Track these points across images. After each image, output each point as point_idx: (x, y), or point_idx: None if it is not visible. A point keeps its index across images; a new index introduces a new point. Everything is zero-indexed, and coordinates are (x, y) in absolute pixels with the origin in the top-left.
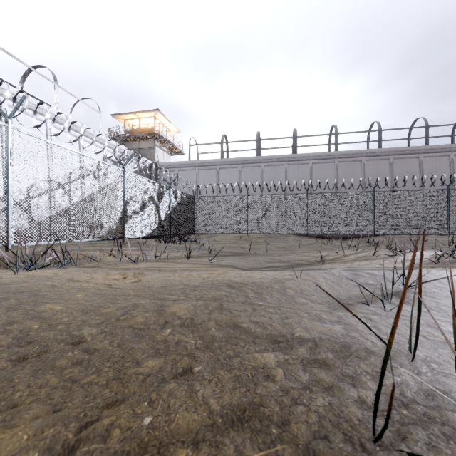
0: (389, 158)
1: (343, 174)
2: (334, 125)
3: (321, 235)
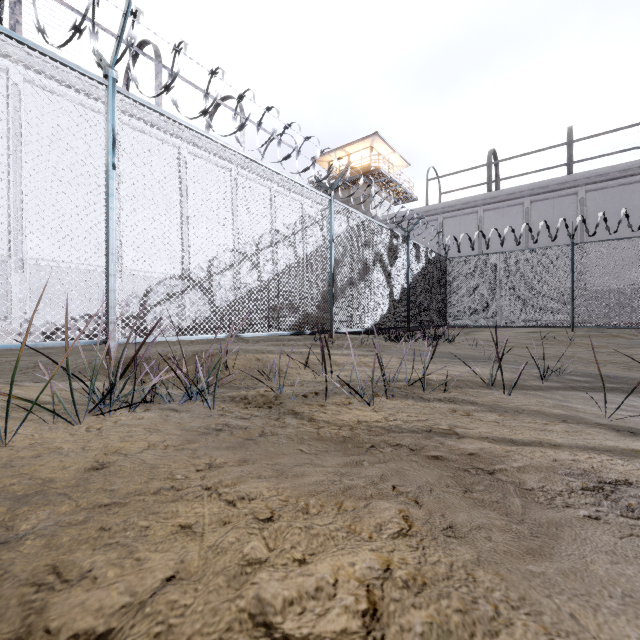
0: None
1: None
2: None
3: None
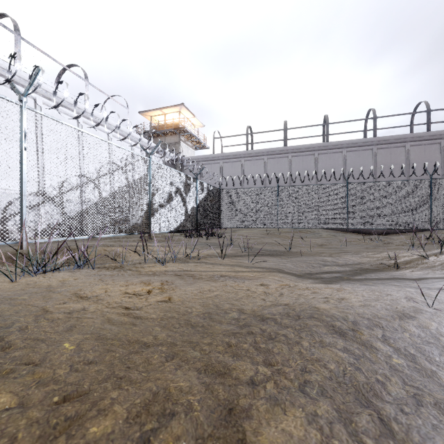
0: (440, 142)
1: (382, 163)
2: (372, 109)
3: (357, 230)
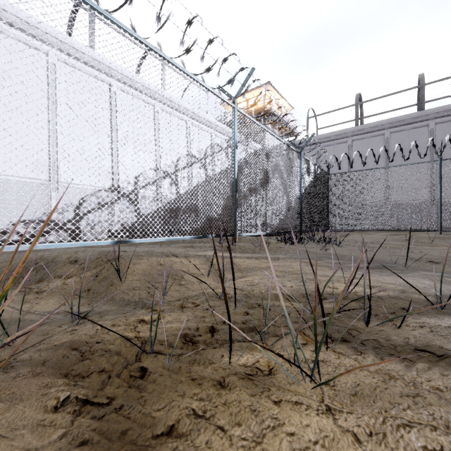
0: None
1: None
2: None
3: None
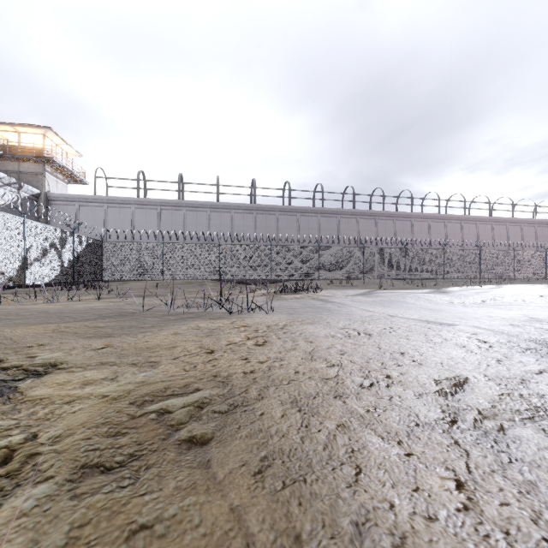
0: (296, 215)
1: (260, 226)
2: (253, 179)
3: (242, 281)
